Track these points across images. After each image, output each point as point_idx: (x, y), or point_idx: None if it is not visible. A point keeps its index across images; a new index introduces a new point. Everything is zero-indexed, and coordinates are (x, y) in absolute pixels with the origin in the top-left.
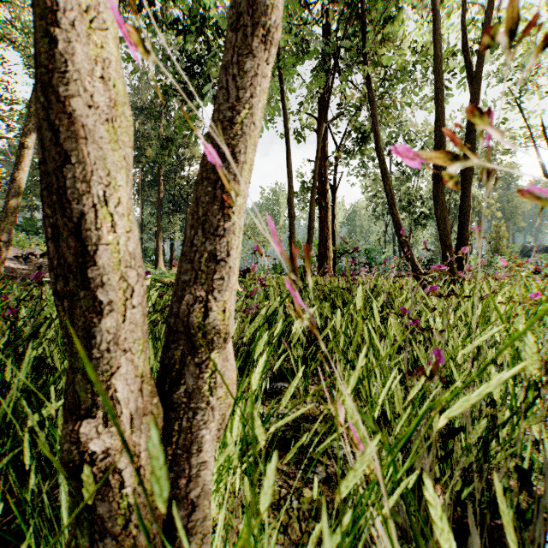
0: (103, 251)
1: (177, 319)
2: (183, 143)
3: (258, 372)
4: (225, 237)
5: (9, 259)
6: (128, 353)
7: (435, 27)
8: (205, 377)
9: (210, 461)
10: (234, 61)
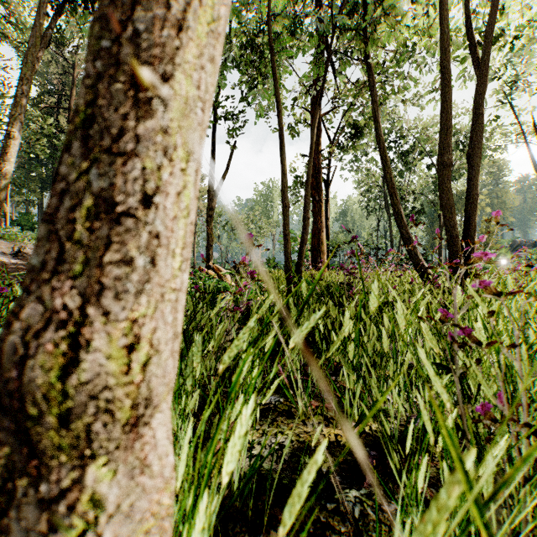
0: None
1: None
2: None
3: (235, 436)
4: (137, 156)
5: (1, 253)
6: None
7: (441, 1)
8: None
9: None
10: None
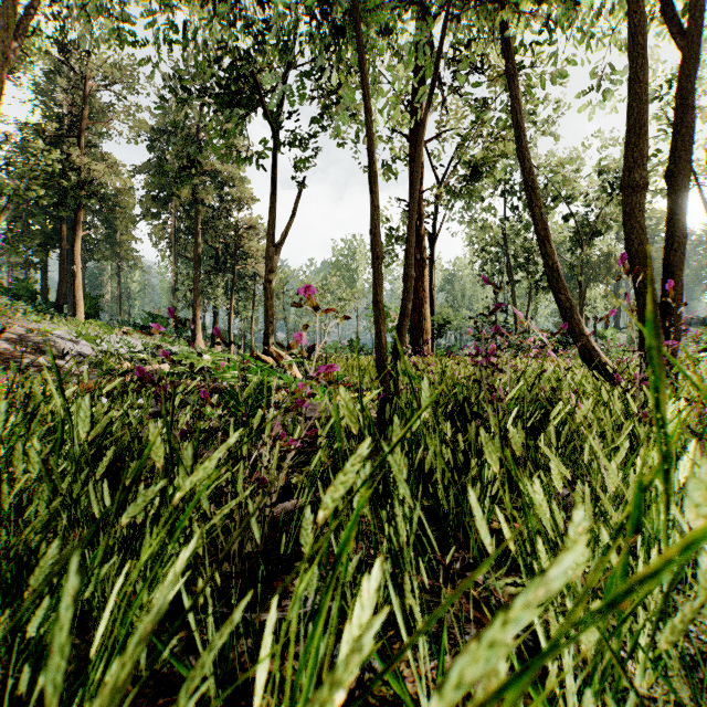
0: None
1: None
2: (229, 180)
3: None
4: None
5: None
6: None
7: None
8: None
9: None
10: None
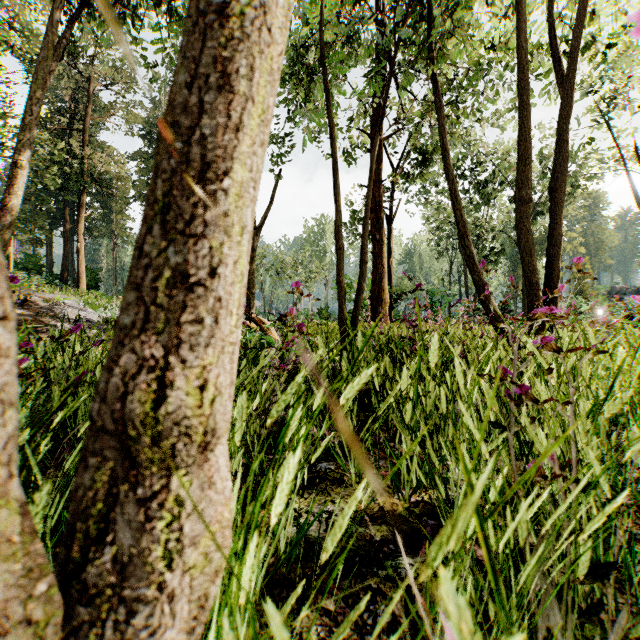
0: None
1: (103, 405)
2: None
3: (282, 482)
4: (206, 238)
5: None
6: None
7: (518, 12)
8: (156, 528)
9: None
10: None
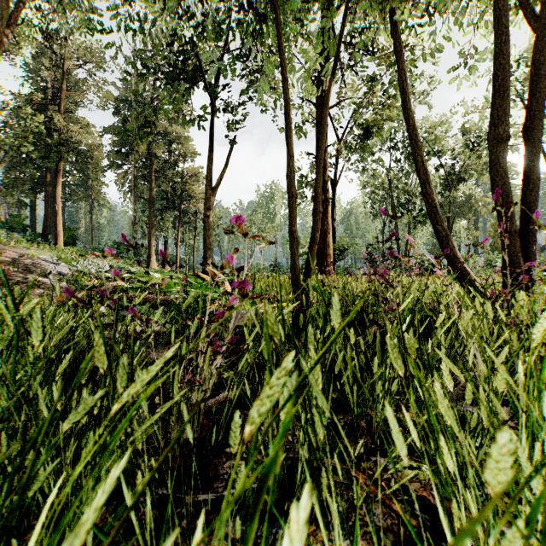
0: None
1: None
2: (176, 138)
3: None
4: None
5: None
6: None
7: None
8: None
9: None
10: None
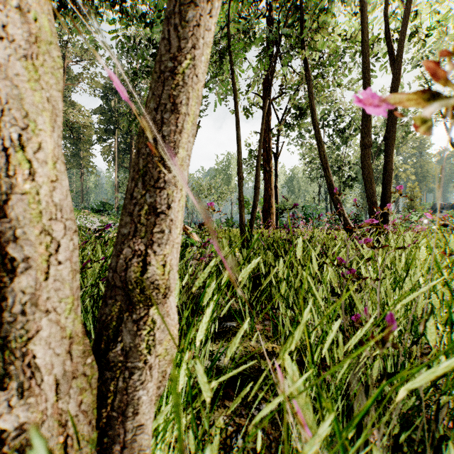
0: (17, 201)
1: (115, 274)
2: None
3: (203, 322)
4: (166, 189)
5: None
6: (52, 313)
7: (362, 17)
8: (142, 334)
9: (147, 424)
10: (176, 11)
